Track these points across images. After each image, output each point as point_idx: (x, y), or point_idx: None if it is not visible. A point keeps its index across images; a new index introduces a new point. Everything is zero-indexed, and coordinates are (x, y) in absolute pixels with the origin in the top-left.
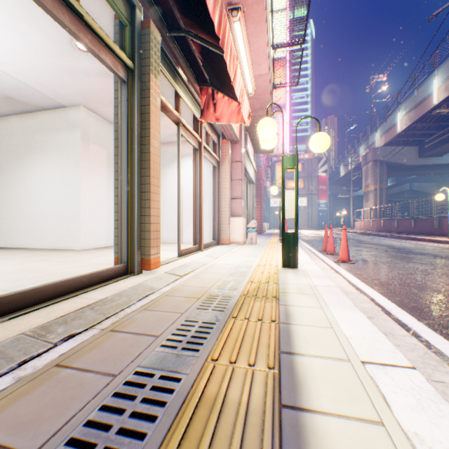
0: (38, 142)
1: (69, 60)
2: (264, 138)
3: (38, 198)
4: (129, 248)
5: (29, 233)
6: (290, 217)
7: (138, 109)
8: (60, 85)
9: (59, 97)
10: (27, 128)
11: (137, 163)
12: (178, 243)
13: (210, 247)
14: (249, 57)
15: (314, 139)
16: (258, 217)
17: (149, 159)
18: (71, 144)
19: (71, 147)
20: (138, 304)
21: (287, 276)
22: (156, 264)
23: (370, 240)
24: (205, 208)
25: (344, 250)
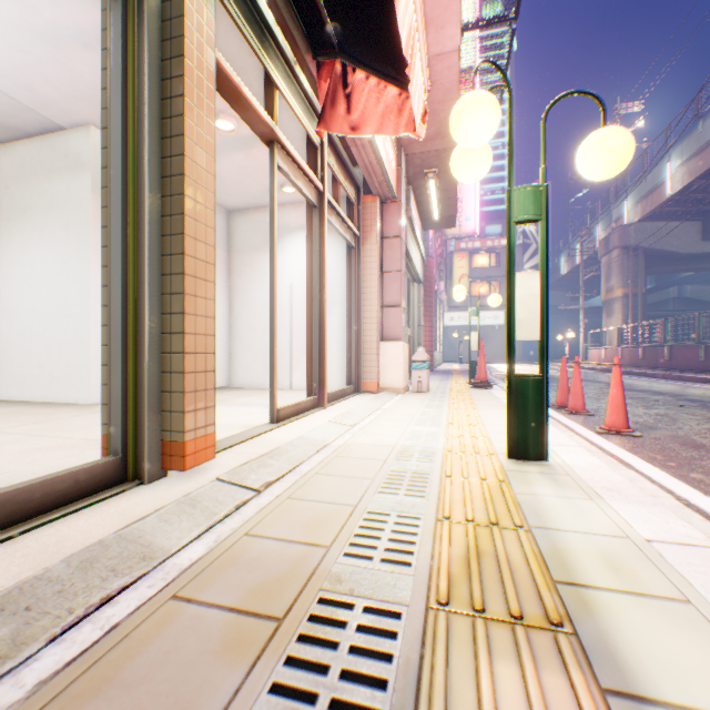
0: (15, 199)
1: (35, 3)
2: (466, 145)
3: (15, 306)
4: (128, 416)
5: (0, 371)
6: (527, 337)
7: (153, 66)
8: (38, 75)
9: (45, 106)
10: None
11: (151, 200)
12: (272, 395)
13: (340, 398)
14: (420, 8)
15: (594, 143)
16: (426, 343)
17: (180, 192)
18: (74, 201)
19: (74, 206)
20: (36, 666)
21: (536, 491)
22: (201, 452)
23: (629, 384)
24: (334, 325)
25: (617, 409)
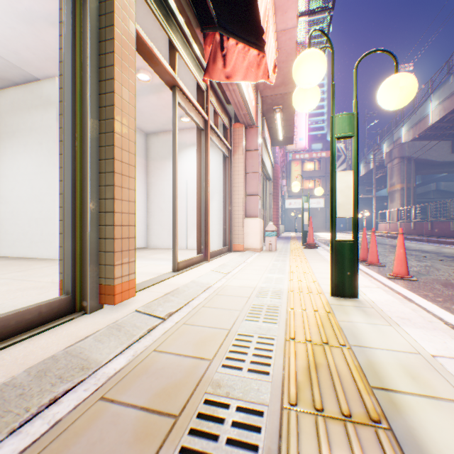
0: (7, 126)
1: None
2: (303, 85)
3: (7, 195)
4: (76, 268)
5: None
6: (344, 214)
7: (93, 32)
8: (21, 44)
9: (26, 64)
10: None
11: (91, 122)
12: (174, 253)
13: (219, 255)
14: None
15: (390, 84)
16: (274, 219)
17: (111, 117)
18: (45, 126)
19: (45, 130)
20: None
21: (352, 320)
22: (126, 292)
23: (406, 246)
24: (214, 208)
25: (401, 262)
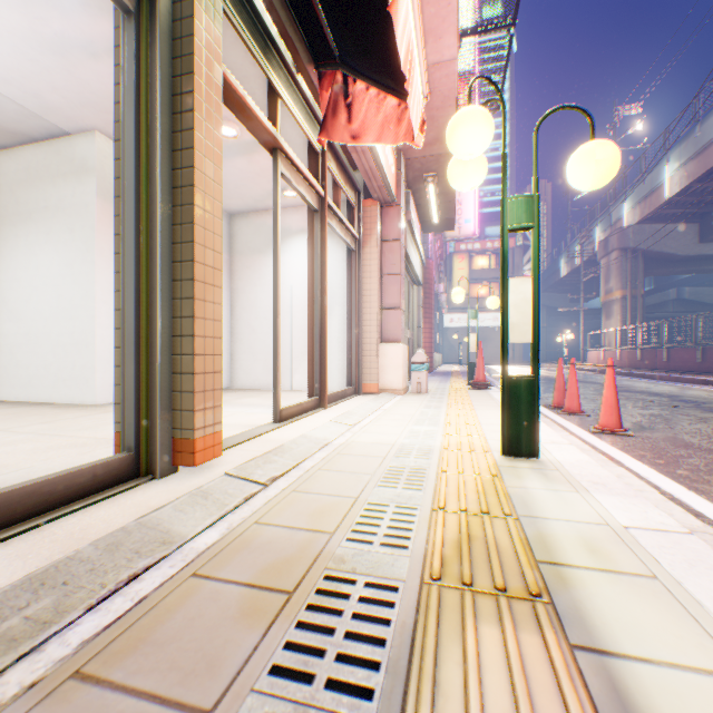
0: (20, 203)
1: (46, 15)
2: (461, 156)
3: (20, 308)
4: (141, 414)
5: (6, 372)
6: (520, 339)
7: (164, 83)
8: (45, 83)
9: (51, 112)
10: (2, 177)
11: (162, 209)
12: (274, 396)
13: (341, 399)
14: (419, 19)
15: (583, 156)
16: (426, 345)
17: (190, 202)
18: (79, 205)
19: (79, 210)
20: (78, 629)
21: (527, 485)
22: (210, 449)
23: (627, 385)
24: (334, 327)
25: (610, 409)
